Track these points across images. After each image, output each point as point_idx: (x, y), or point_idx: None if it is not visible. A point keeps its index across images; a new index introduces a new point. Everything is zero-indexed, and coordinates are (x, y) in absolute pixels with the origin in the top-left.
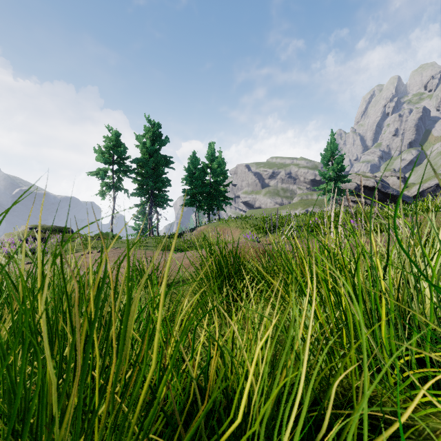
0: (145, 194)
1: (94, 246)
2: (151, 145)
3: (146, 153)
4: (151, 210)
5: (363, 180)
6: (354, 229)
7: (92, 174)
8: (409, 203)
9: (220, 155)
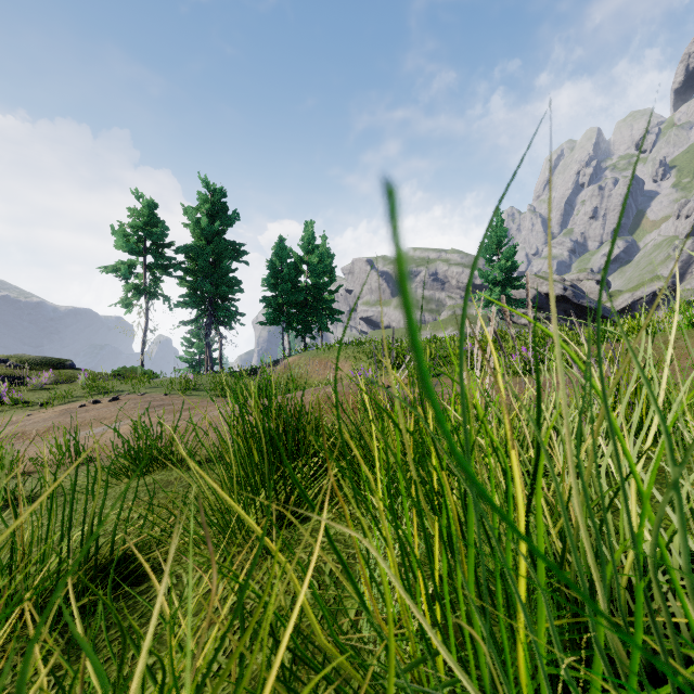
0: (198, 304)
1: (108, 390)
2: (210, 225)
3: (201, 237)
4: (209, 330)
5: (546, 286)
6: (527, 362)
7: (109, 271)
8: (614, 321)
9: (323, 243)
